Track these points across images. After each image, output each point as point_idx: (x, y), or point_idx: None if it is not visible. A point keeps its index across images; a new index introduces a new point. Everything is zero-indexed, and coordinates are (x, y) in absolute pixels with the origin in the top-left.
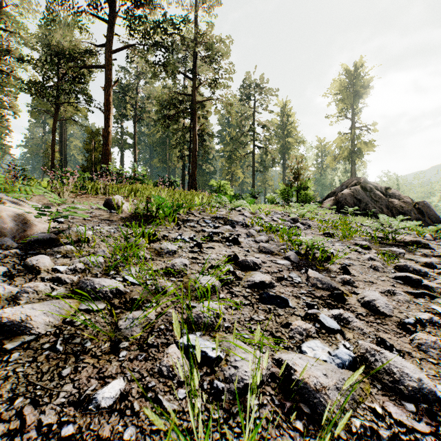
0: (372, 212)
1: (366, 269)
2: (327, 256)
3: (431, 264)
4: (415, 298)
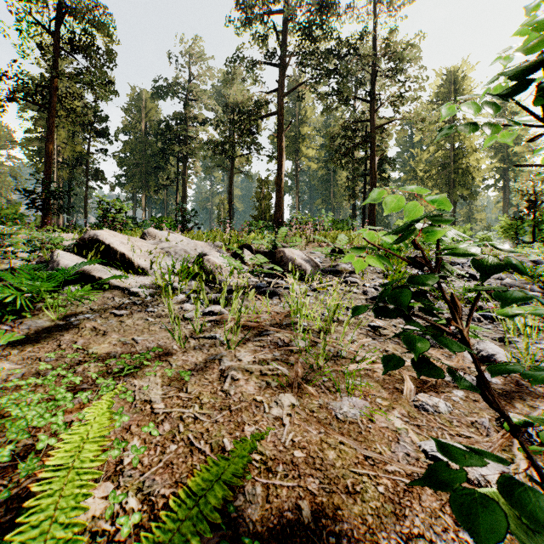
0: None
1: None
2: None
3: None
4: None
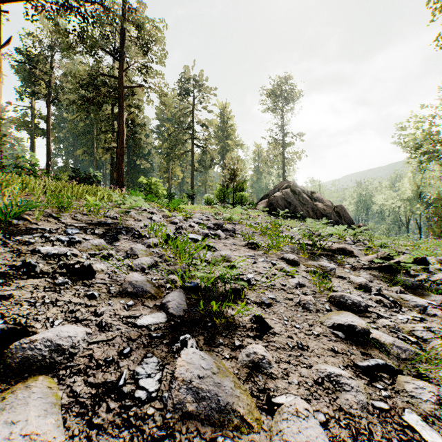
0: (300, 215)
1: (294, 309)
2: (239, 290)
3: (366, 287)
4: (371, 382)
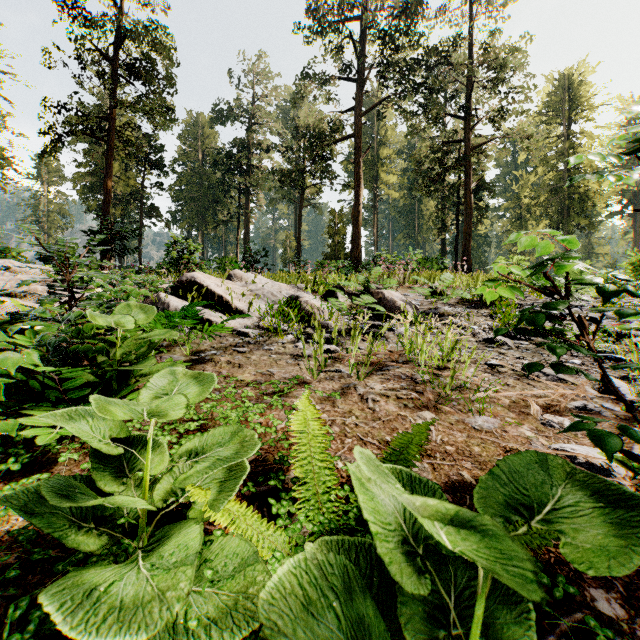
0: None
1: None
2: None
3: None
4: None
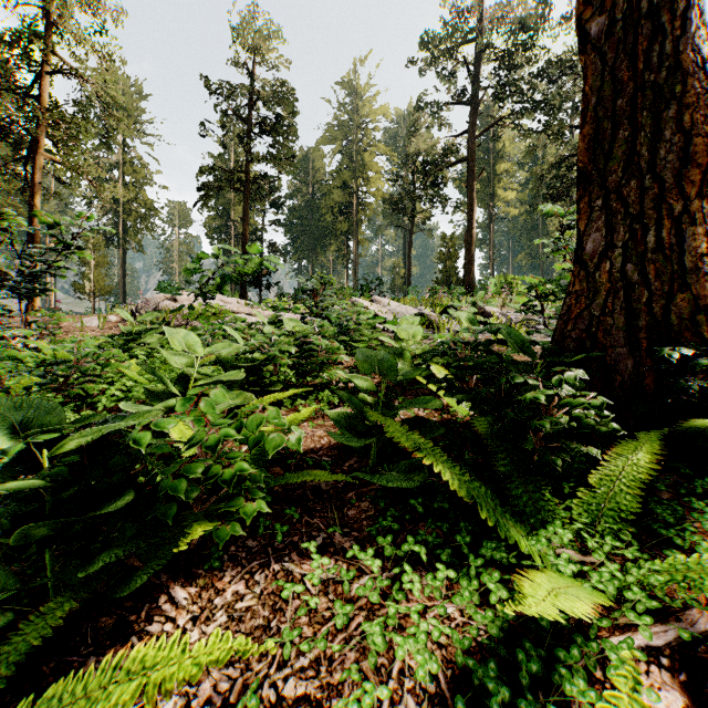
0: None
1: None
2: None
3: None
4: None
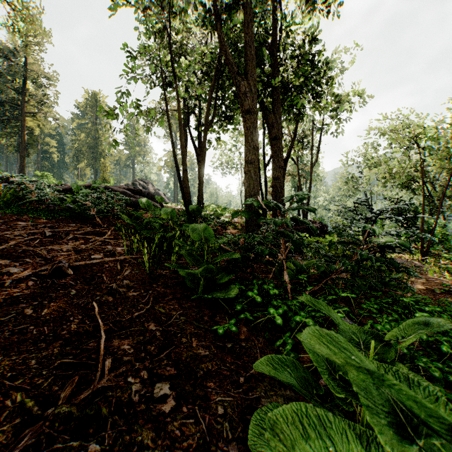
0: None
1: None
2: None
3: None
4: None
